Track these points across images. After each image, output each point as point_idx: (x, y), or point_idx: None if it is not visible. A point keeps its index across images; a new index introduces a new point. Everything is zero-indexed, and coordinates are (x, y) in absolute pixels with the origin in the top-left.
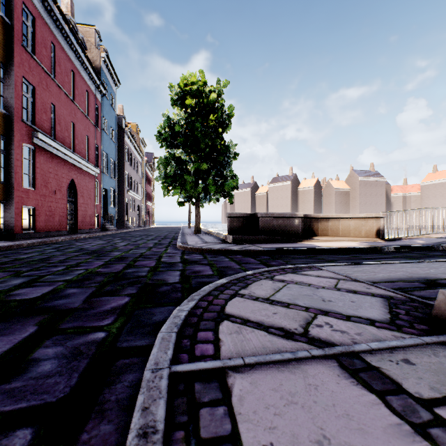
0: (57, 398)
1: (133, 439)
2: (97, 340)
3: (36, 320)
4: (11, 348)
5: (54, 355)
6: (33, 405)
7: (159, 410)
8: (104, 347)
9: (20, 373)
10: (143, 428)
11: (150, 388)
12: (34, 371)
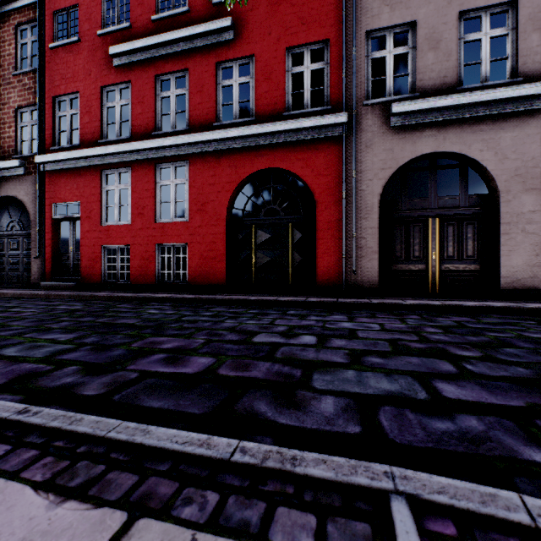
0: (393, 438)
1: (293, 452)
2: (520, 455)
3: (540, 401)
4: (467, 400)
5: (464, 425)
6: (384, 427)
7: (317, 470)
8: (503, 462)
9: (425, 413)
10: (301, 458)
11: (353, 466)
12: (431, 419)
